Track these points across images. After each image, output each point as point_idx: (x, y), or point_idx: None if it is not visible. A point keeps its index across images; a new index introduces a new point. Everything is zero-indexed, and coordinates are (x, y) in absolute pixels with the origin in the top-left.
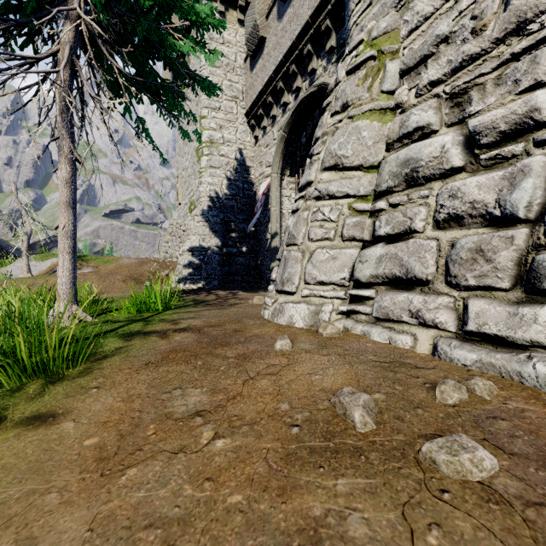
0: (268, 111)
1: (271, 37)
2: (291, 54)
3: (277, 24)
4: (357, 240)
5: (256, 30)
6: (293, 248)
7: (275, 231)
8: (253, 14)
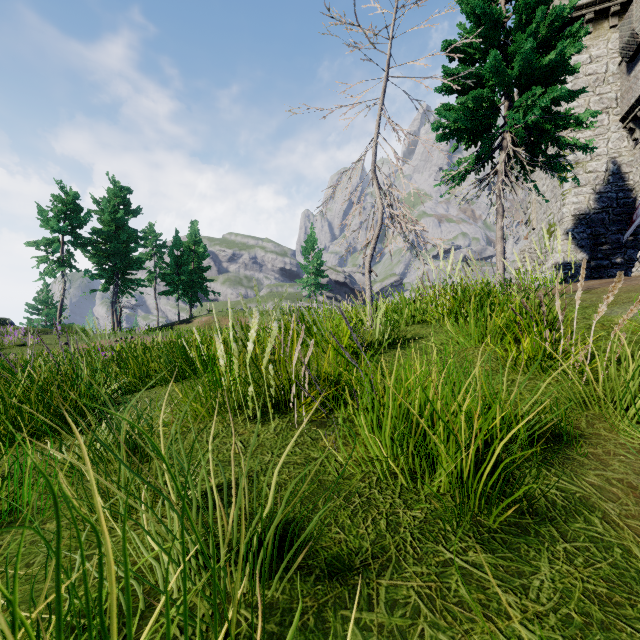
0: None
1: None
2: None
3: None
4: None
5: (634, 38)
6: None
7: None
8: (630, 24)
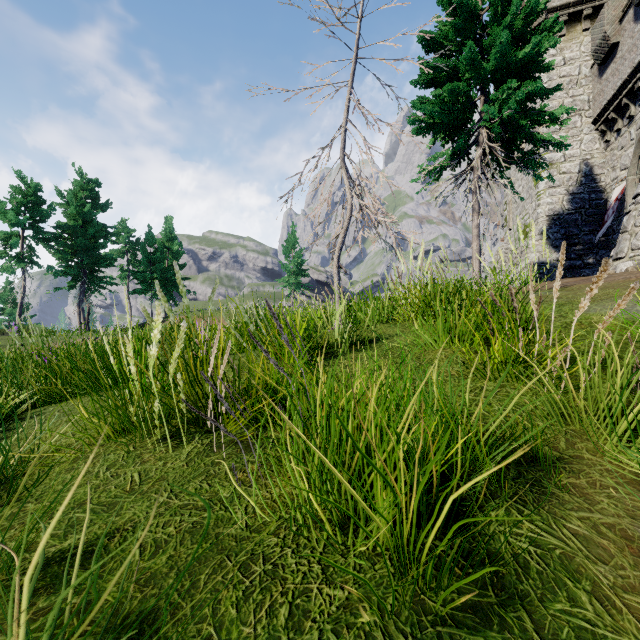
0: (623, 111)
1: (626, 40)
2: None
3: (633, 26)
4: None
5: (605, 40)
6: (625, 234)
7: None
8: (602, 27)
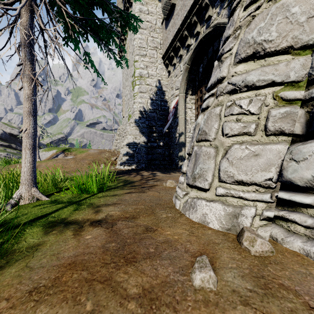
0: (177, 53)
1: (179, 2)
2: (193, 9)
3: None
4: (286, 134)
5: None
6: (204, 144)
7: (181, 131)
8: None
